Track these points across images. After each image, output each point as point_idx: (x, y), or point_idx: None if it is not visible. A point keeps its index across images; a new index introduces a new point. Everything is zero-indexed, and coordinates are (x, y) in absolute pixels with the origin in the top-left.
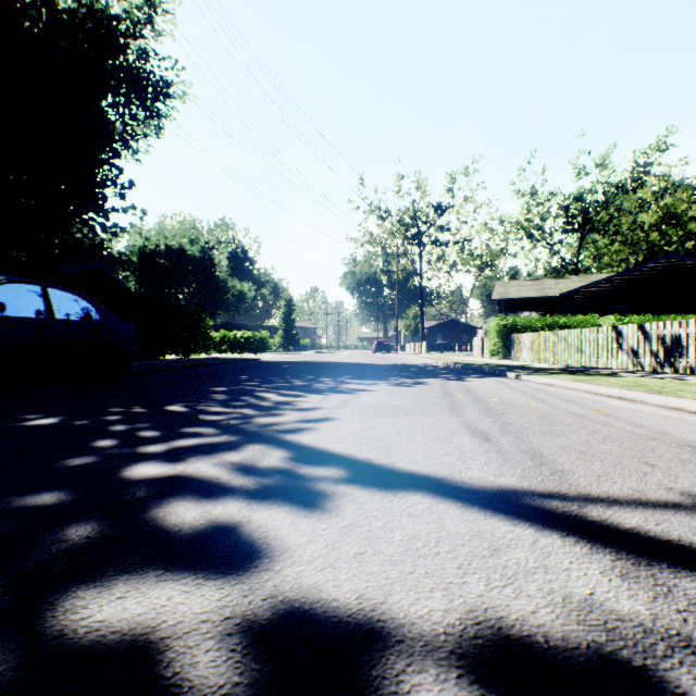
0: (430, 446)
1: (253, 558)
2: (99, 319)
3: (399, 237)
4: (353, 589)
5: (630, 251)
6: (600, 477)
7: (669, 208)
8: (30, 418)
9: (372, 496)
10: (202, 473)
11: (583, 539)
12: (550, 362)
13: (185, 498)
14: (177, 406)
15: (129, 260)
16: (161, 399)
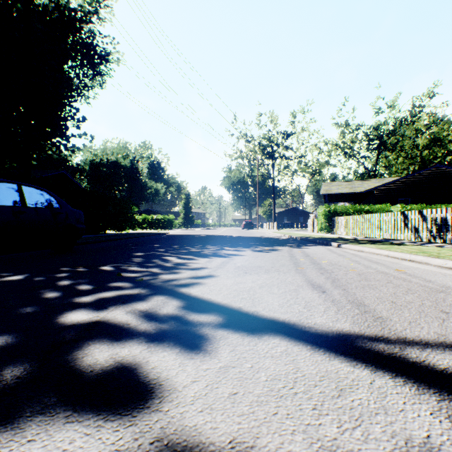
0: (283, 297)
1: (147, 399)
2: (58, 207)
3: (259, 154)
4: (227, 432)
5: (409, 163)
6: (411, 323)
7: (435, 134)
8: (5, 275)
9: (242, 339)
10: (117, 319)
11: (410, 380)
12: (359, 235)
13: (101, 341)
14: (108, 266)
15: (83, 168)
16: (98, 261)
